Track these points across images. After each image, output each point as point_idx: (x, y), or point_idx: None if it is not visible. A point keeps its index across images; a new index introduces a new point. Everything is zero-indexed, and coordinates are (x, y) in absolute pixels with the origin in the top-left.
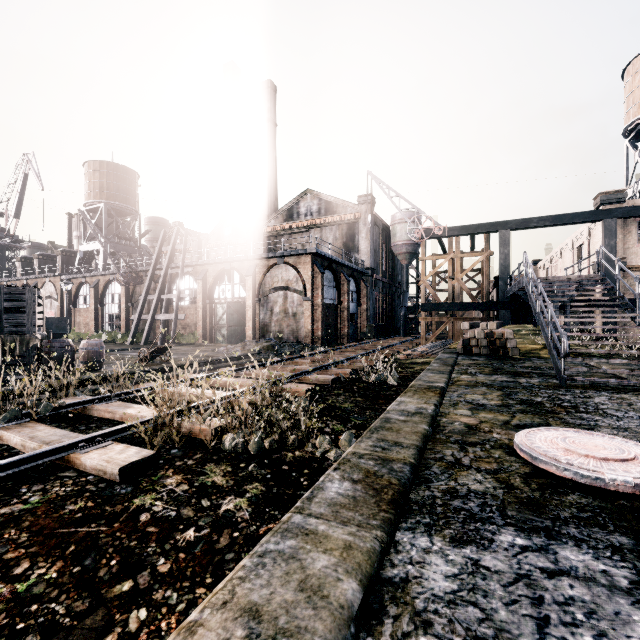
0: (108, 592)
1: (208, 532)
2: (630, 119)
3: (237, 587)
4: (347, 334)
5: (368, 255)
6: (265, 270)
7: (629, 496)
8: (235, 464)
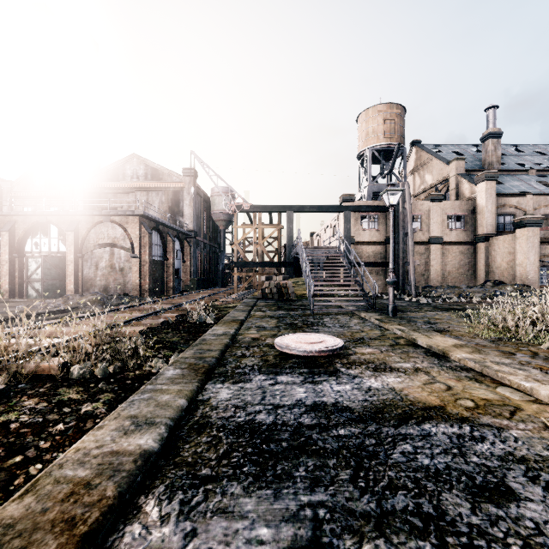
0: (4, 464)
1: (75, 423)
2: (360, 149)
3: (121, 412)
4: (173, 287)
5: (191, 220)
6: (89, 226)
7: (316, 356)
8: (86, 385)
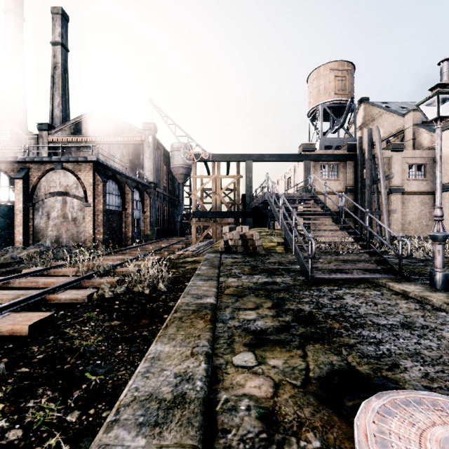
0: None
1: None
2: (311, 106)
3: None
4: (131, 237)
5: (151, 172)
6: (40, 174)
7: None
8: None
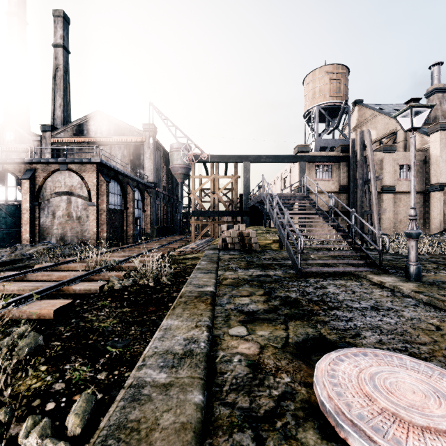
0: None
1: None
2: (307, 108)
3: None
4: (132, 235)
5: (151, 172)
6: (46, 175)
7: None
8: None
